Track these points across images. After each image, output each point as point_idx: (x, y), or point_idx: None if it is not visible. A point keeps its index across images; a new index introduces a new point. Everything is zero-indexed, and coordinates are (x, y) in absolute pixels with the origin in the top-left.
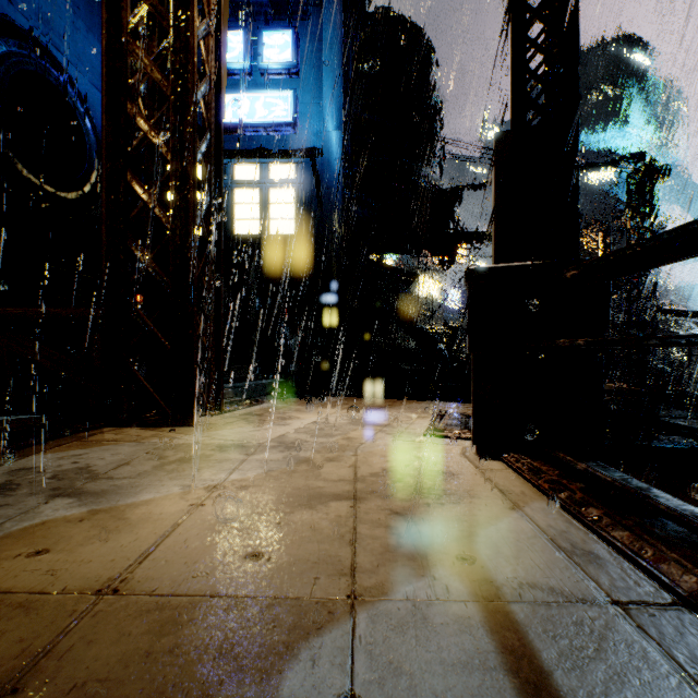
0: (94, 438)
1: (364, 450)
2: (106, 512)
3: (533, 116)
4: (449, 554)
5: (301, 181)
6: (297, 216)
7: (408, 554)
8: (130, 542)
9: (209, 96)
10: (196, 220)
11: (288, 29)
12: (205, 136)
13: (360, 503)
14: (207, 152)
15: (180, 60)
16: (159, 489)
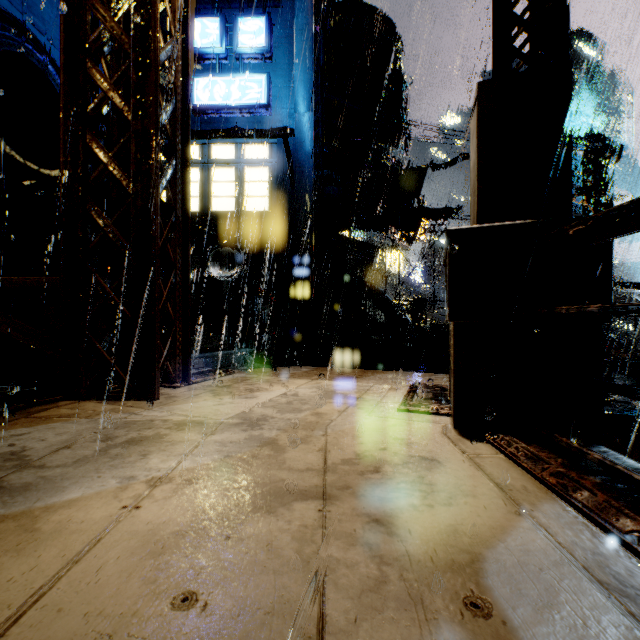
0: (45, 414)
1: (335, 429)
2: (14, 518)
3: (519, 64)
4: (454, 596)
5: (274, 160)
6: (270, 194)
7: (397, 596)
8: (23, 573)
9: (176, 59)
10: (159, 184)
11: (262, 16)
12: (171, 99)
13: (330, 504)
14: (173, 116)
15: (141, 15)
16: (93, 482)
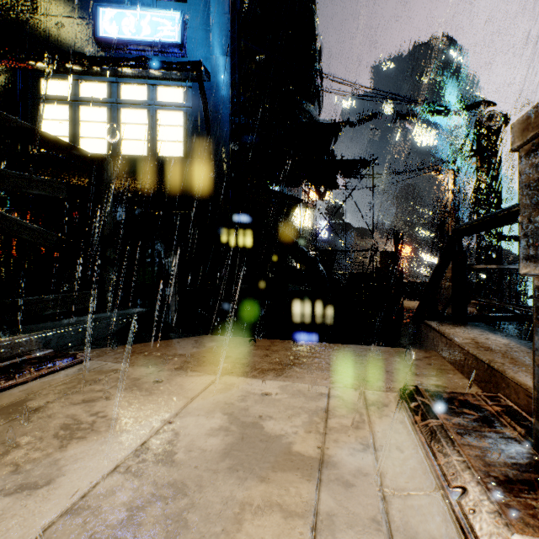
0: None
1: None
2: None
3: None
4: None
5: (189, 105)
6: (185, 139)
7: None
8: None
9: None
10: None
11: None
12: None
13: None
14: None
15: None
16: None
